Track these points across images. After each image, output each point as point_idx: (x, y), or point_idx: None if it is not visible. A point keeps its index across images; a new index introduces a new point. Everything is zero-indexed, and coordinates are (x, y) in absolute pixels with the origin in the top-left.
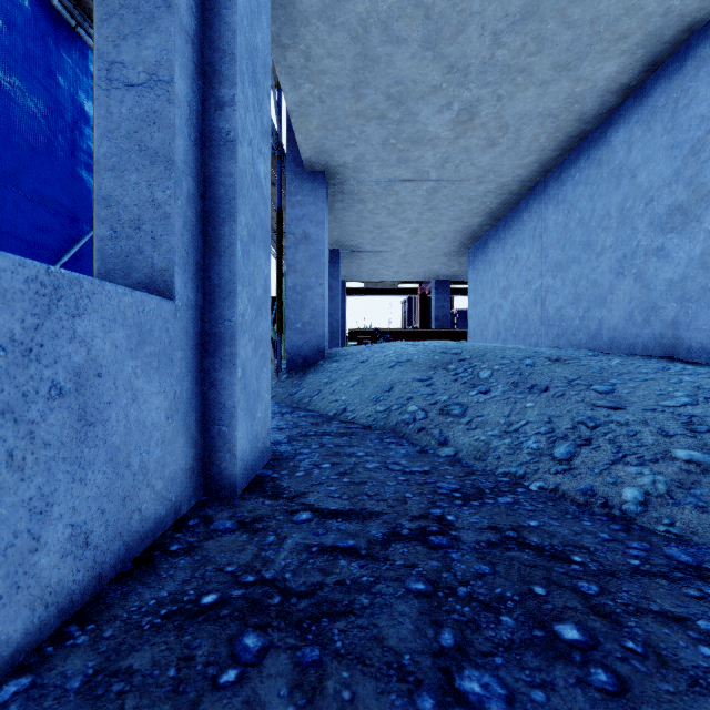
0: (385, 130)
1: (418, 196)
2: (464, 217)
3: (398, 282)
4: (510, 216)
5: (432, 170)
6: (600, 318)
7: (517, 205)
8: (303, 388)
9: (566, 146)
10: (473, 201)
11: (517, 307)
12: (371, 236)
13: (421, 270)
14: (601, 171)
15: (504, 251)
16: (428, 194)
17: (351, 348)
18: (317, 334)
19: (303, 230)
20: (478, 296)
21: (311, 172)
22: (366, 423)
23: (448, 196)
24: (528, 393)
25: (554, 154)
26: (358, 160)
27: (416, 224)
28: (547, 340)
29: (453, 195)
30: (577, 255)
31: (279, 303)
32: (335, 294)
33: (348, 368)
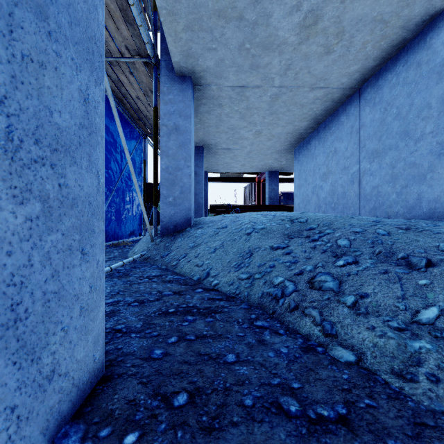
0: (242, 33)
1: (263, 102)
2: (295, 122)
3: (243, 173)
4: (330, 120)
5: (276, 77)
6: (419, 193)
7: (336, 111)
8: (172, 251)
9: (385, 56)
10: (303, 107)
11: (336, 187)
12: (226, 136)
13: (259, 163)
14: (420, 71)
15: (324, 146)
16: (271, 100)
17: (212, 218)
18: (185, 206)
19: (174, 122)
20: (302, 181)
21: (180, 76)
22: (229, 291)
23: (286, 102)
24: (408, 266)
25: (374, 63)
26: (218, 65)
27: (259, 127)
28: (364, 211)
29: (289, 102)
30: (394, 143)
31: (154, 181)
32: (200, 179)
33: (210, 234)
